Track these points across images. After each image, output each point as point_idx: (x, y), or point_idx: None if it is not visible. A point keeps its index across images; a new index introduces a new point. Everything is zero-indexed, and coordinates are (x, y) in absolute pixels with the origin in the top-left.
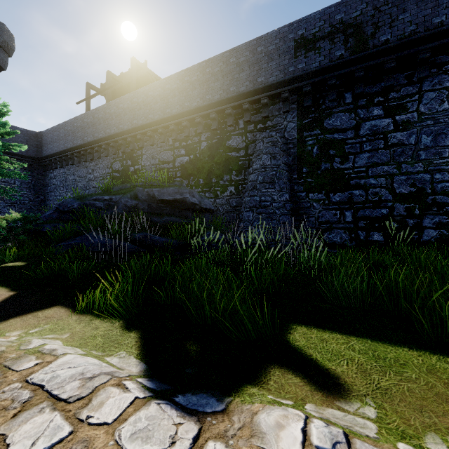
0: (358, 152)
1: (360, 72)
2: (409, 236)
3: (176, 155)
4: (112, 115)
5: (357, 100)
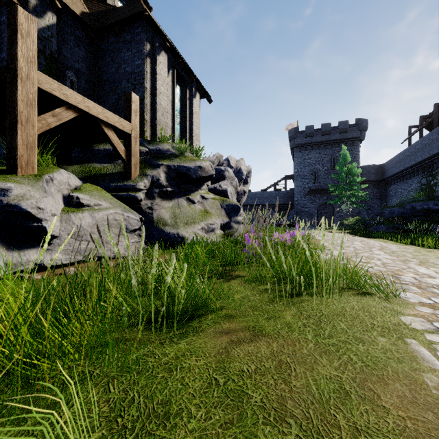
0: None
1: None
2: None
3: None
4: (418, 149)
5: None
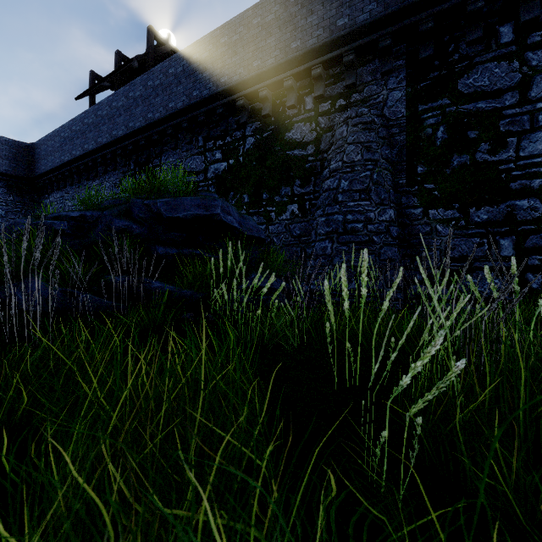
0: (527, 130)
1: None
2: None
3: (208, 161)
4: (120, 109)
5: (524, 36)
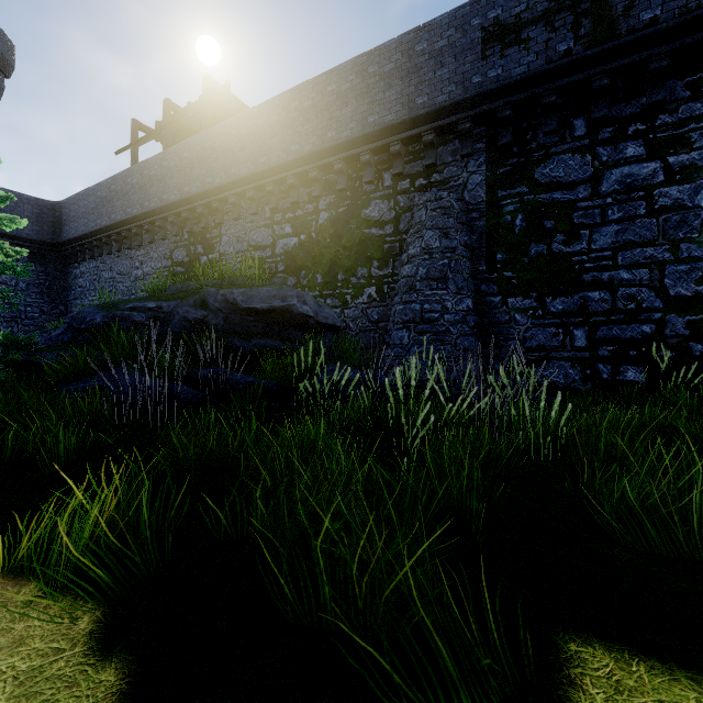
0: (598, 223)
1: (602, 79)
2: (694, 374)
3: (277, 235)
4: (172, 170)
5: (596, 131)
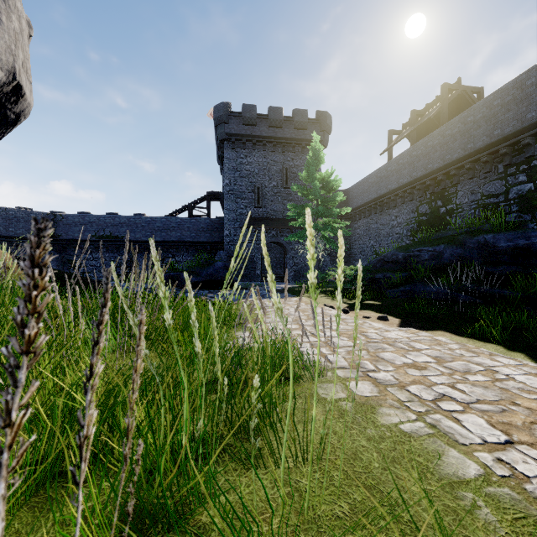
0: None
1: None
2: None
3: (510, 184)
4: (419, 156)
5: None
